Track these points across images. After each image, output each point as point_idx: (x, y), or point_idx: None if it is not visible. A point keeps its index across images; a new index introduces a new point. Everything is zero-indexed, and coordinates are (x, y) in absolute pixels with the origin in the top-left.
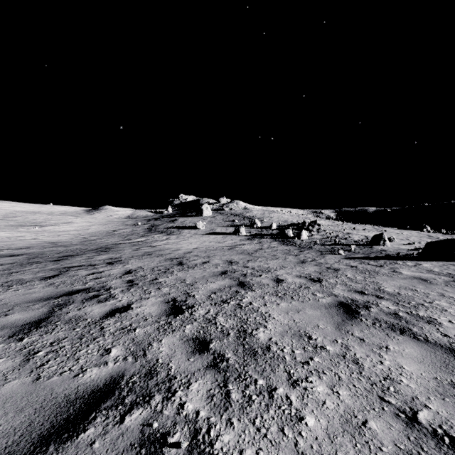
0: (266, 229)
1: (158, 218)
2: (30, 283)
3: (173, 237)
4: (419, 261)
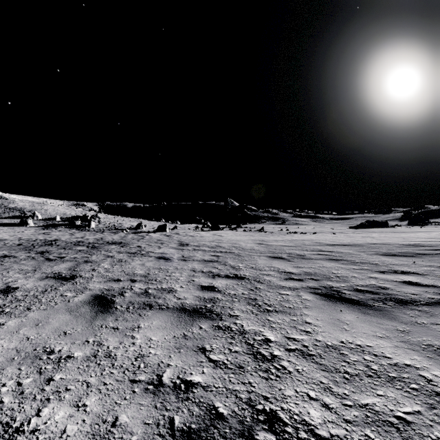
0: (51, 221)
1: None
2: None
3: None
4: (156, 232)
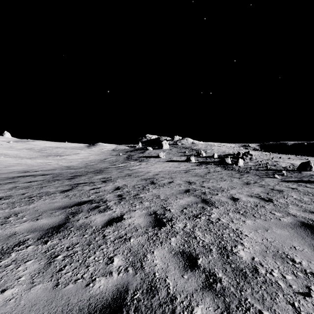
0: (210, 158)
1: (133, 150)
2: (53, 194)
3: (143, 163)
4: None
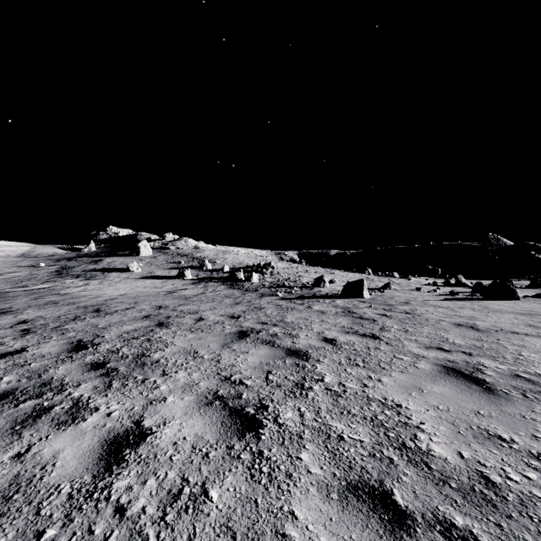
0: (218, 272)
1: (74, 258)
2: None
3: (94, 282)
4: (337, 299)
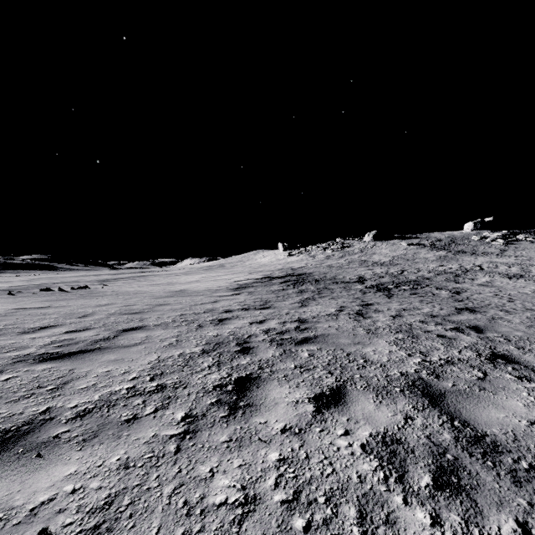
0: None
1: None
2: None
3: None
4: None
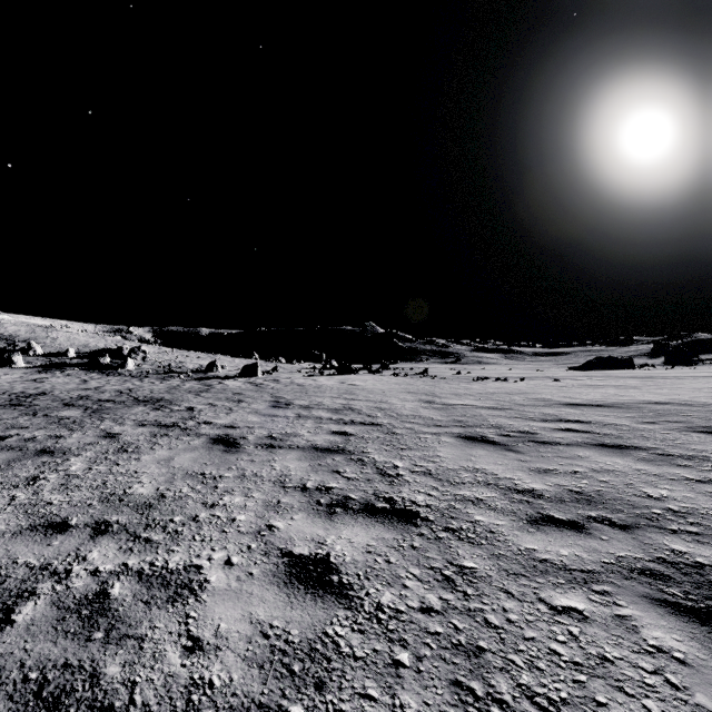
0: (58, 357)
1: None
2: None
3: None
4: (238, 378)
